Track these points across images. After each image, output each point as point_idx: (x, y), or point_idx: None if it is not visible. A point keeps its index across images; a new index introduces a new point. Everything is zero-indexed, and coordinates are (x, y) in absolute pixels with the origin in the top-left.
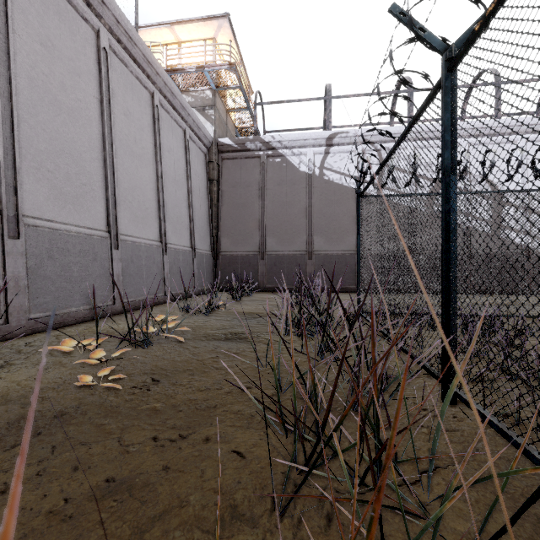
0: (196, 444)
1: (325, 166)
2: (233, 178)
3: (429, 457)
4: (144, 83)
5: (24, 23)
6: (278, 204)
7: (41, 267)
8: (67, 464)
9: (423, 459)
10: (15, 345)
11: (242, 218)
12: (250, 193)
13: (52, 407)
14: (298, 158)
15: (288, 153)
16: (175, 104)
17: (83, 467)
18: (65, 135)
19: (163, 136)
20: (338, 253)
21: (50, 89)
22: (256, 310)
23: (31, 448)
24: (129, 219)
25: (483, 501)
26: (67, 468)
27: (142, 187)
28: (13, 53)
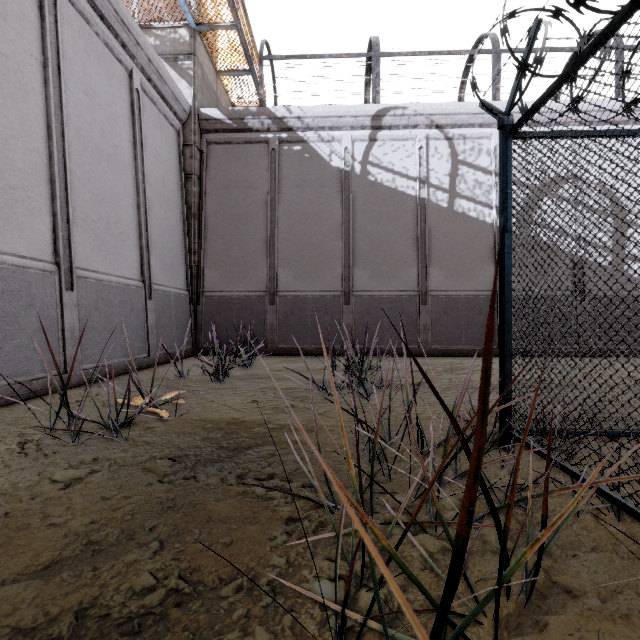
0: None
1: (370, 160)
2: (225, 174)
3: None
4: None
5: None
6: (296, 217)
7: None
8: None
9: None
10: None
11: (240, 237)
12: (252, 199)
13: None
14: (328, 146)
15: (314, 137)
16: (102, 8)
17: None
18: None
19: (71, 57)
20: (391, 295)
21: None
22: (248, 413)
23: None
24: None
25: None
26: None
27: None
28: None
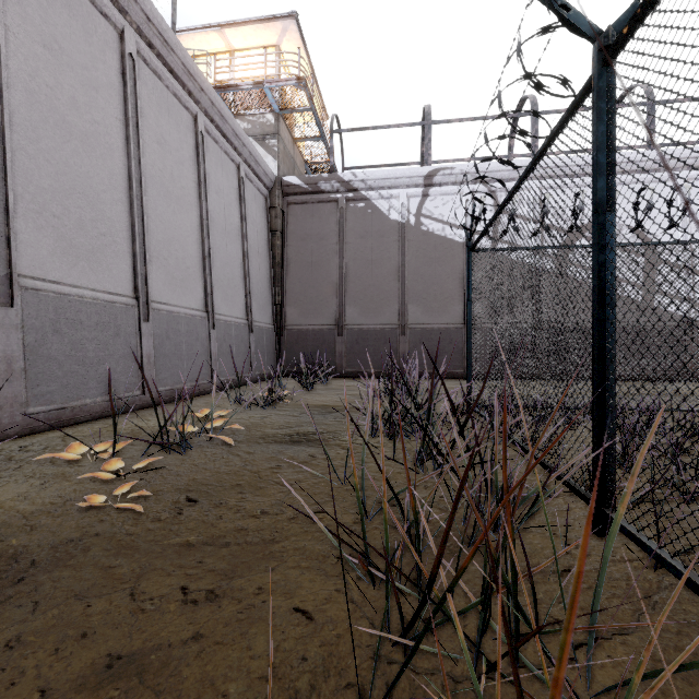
0: (243, 598)
1: (423, 213)
2: (302, 229)
3: (590, 627)
4: (184, 101)
5: (21, 17)
6: (361, 263)
7: (44, 345)
8: (53, 631)
9: (580, 629)
10: (6, 450)
11: (314, 281)
12: (324, 248)
13: (43, 541)
14: (387, 202)
15: (375, 195)
16: (225, 130)
17: (75, 635)
18: (77, 168)
19: (209, 172)
20: (440, 327)
21: (56, 106)
22: (331, 403)
23: (4, 604)
24: (164, 282)
25: (673, 695)
26: (52, 638)
27: (181, 240)
28: (5, 57)
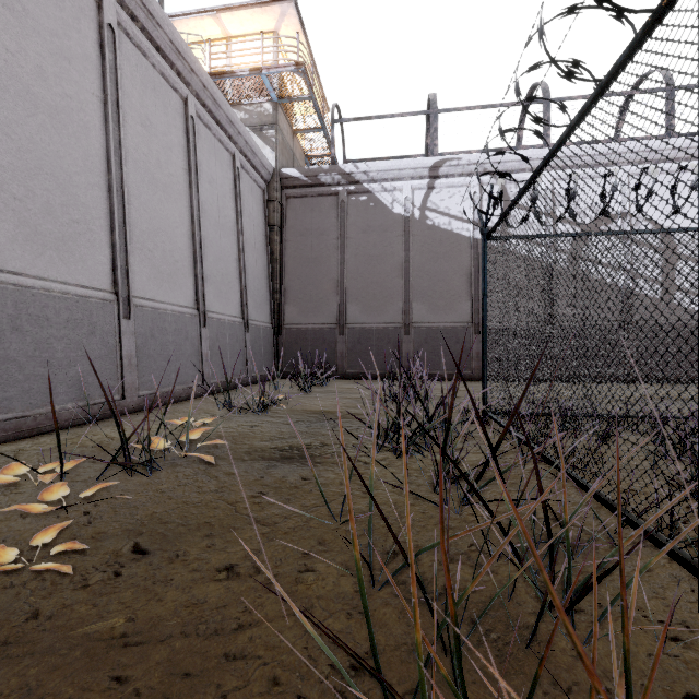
0: None
1: (428, 206)
2: (301, 223)
3: None
4: (173, 82)
5: None
6: (363, 259)
7: None
8: None
9: None
10: None
11: (314, 277)
12: (324, 244)
13: None
14: (390, 195)
15: (378, 188)
16: (218, 116)
17: None
18: (44, 146)
19: (201, 160)
20: (447, 326)
21: (18, 74)
22: (331, 408)
23: None
24: (148, 276)
25: None
26: None
27: (169, 231)
28: None
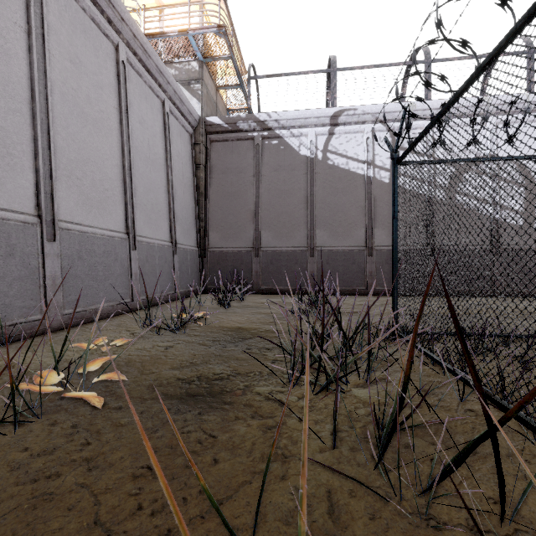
0: None
1: (329, 149)
2: (223, 163)
3: None
4: (104, 28)
5: None
6: (274, 193)
7: None
8: None
9: None
10: None
11: (233, 208)
12: (242, 180)
13: None
14: (298, 139)
15: (287, 134)
16: (149, 65)
17: None
18: None
19: (132, 102)
20: (345, 249)
21: None
22: (246, 324)
23: None
24: (76, 202)
25: None
26: None
27: (98, 161)
28: None
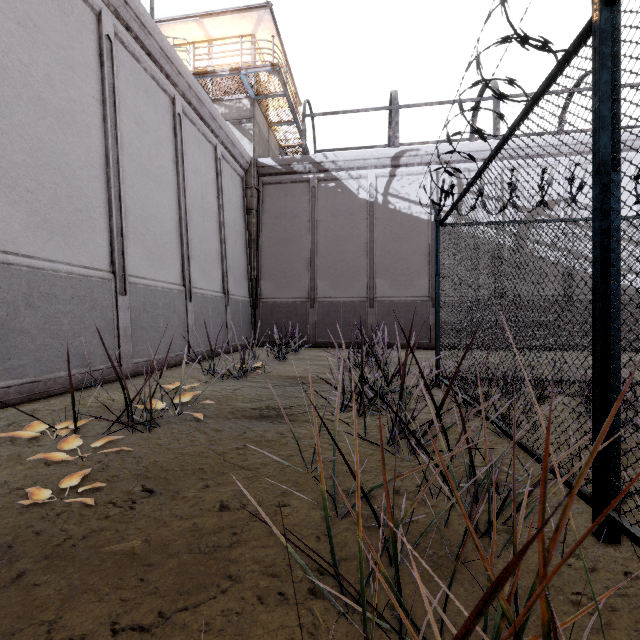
0: (185, 638)
1: (390, 192)
2: (276, 207)
3: None
4: (162, 84)
5: None
6: (331, 239)
7: (16, 319)
8: None
9: None
10: None
11: (287, 256)
12: (297, 226)
13: None
14: (356, 182)
15: (345, 176)
16: (202, 113)
17: None
18: (52, 145)
19: (187, 152)
20: (407, 300)
21: (30, 83)
22: (303, 373)
23: None
24: (141, 257)
25: None
26: None
27: (159, 216)
28: None
